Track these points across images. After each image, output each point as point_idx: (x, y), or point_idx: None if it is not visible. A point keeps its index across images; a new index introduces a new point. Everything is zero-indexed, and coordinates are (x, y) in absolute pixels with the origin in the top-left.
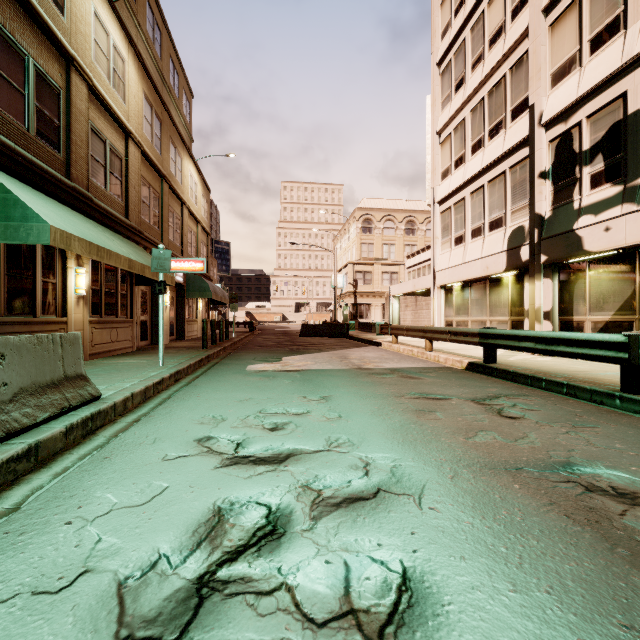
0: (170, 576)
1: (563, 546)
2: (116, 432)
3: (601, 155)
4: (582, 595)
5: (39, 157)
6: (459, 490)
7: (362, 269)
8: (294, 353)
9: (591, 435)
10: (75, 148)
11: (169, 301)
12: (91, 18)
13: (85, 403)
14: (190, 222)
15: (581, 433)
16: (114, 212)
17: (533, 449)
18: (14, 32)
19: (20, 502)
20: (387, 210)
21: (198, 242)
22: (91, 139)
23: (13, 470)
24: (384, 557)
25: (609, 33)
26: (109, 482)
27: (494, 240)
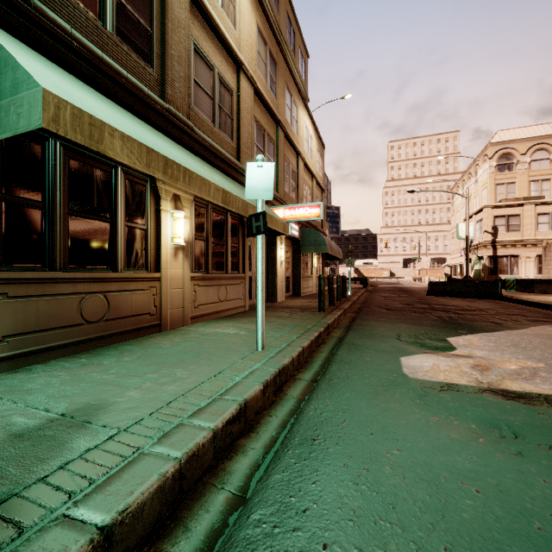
0: None
1: None
2: None
3: None
4: None
5: (121, 66)
6: None
7: (504, 213)
8: (457, 328)
9: None
10: (172, 64)
11: (285, 256)
12: None
13: None
14: (305, 176)
15: None
16: (222, 150)
17: None
18: None
19: None
20: (536, 138)
21: (313, 197)
22: (195, 62)
23: None
24: None
25: None
26: None
27: None
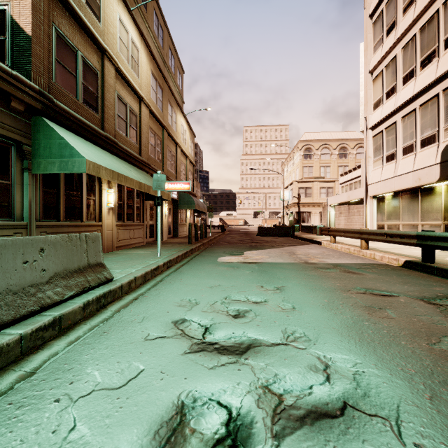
0: None
1: None
2: (120, 307)
3: None
4: None
5: (85, 117)
6: (446, 420)
7: (304, 186)
8: (253, 248)
9: None
10: (107, 110)
11: (168, 211)
12: (117, 23)
13: (101, 284)
14: (181, 157)
15: None
16: (132, 151)
17: None
18: (69, 36)
19: (37, 367)
20: (324, 140)
21: (187, 171)
22: (117, 103)
23: (41, 337)
24: None
25: None
26: (100, 358)
27: (426, 155)
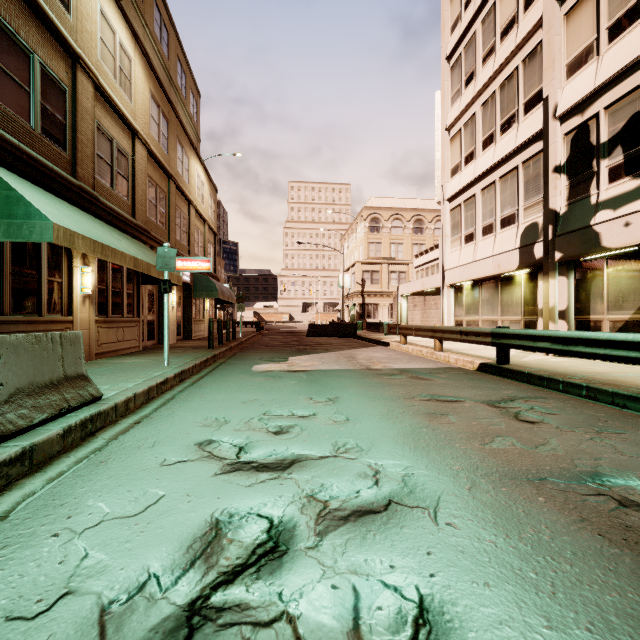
0: (159, 601)
1: (601, 572)
2: (116, 434)
3: (620, 147)
4: (630, 635)
5: (44, 155)
6: (478, 503)
7: (370, 268)
8: (301, 353)
9: (618, 442)
10: (81, 147)
11: (176, 301)
12: (97, 16)
13: (85, 404)
14: (197, 222)
15: (607, 439)
16: (120, 211)
17: (556, 457)
18: (19, 29)
19: (9, 510)
20: (395, 209)
21: (205, 242)
22: (97, 138)
23: (5, 475)
24: (397, 582)
25: (629, 19)
26: (103, 489)
27: (506, 237)
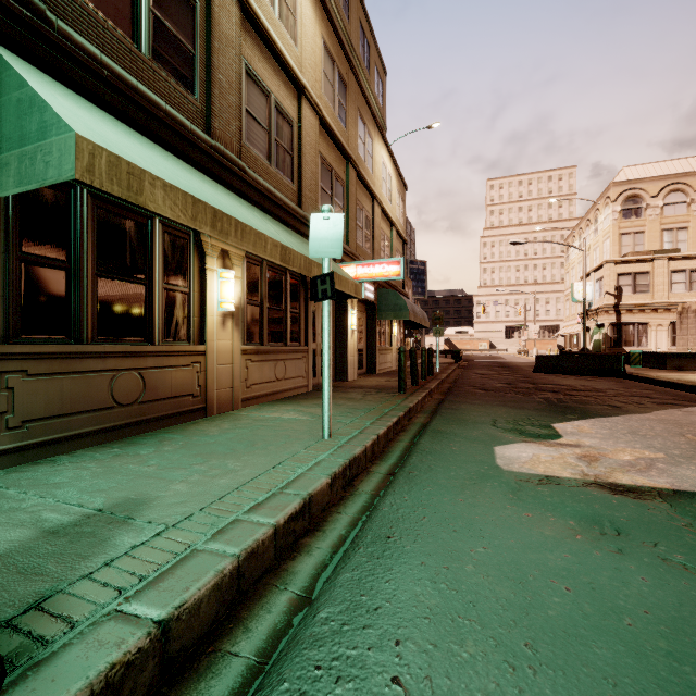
0: None
1: None
2: None
3: None
4: None
5: (159, 95)
6: None
7: (630, 270)
8: (566, 412)
9: None
10: (219, 92)
11: (357, 324)
12: None
13: None
14: (382, 224)
15: None
16: (279, 195)
17: None
18: None
19: None
20: (671, 176)
21: (392, 250)
22: (247, 87)
23: None
24: None
25: None
26: None
27: None
